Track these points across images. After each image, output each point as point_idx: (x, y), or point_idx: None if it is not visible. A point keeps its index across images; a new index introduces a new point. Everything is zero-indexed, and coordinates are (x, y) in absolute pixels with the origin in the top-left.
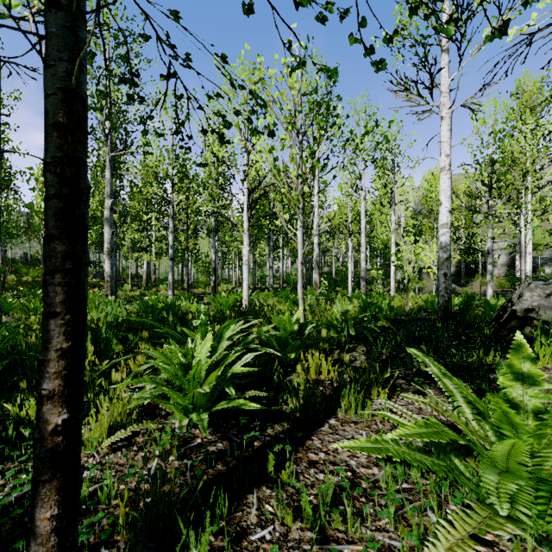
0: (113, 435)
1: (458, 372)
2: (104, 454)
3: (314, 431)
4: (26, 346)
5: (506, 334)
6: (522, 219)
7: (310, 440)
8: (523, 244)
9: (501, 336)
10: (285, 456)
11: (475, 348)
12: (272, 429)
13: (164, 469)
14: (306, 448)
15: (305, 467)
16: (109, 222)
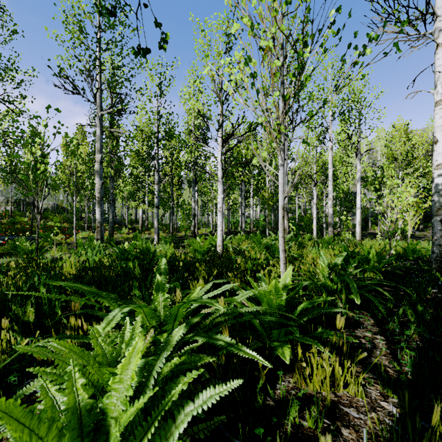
0: None
1: None
2: None
3: None
4: None
5: None
6: None
7: None
8: None
9: None
10: None
11: None
12: None
13: None
14: None
15: None
16: (99, 174)
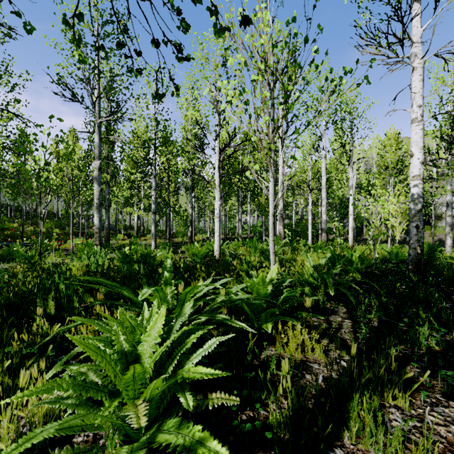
0: None
1: None
2: None
3: None
4: None
5: None
6: None
7: None
8: None
9: None
10: None
11: None
12: None
13: None
14: None
15: None
16: (98, 180)
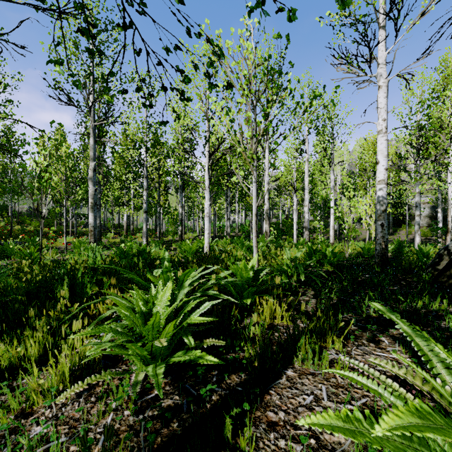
0: (73, 383)
1: (407, 318)
2: (62, 405)
3: (272, 384)
4: (10, 289)
5: (446, 280)
6: (449, 176)
7: (269, 395)
8: (449, 198)
9: (440, 282)
10: (243, 415)
11: (417, 294)
12: (230, 380)
13: (118, 427)
14: (265, 405)
15: (265, 431)
16: (93, 180)
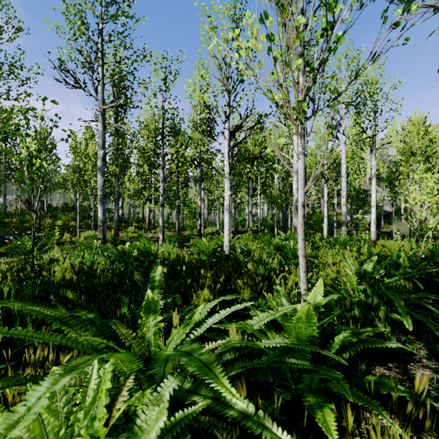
0: None
1: None
2: None
3: None
4: None
5: None
6: None
7: None
8: None
9: None
10: None
11: None
12: None
13: None
14: None
15: None
16: (102, 171)
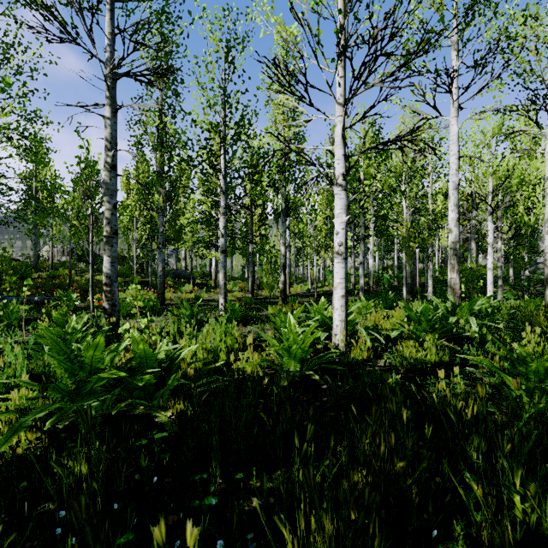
0: None
1: None
2: None
3: None
4: None
5: None
6: None
7: None
8: None
9: None
10: None
11: None
12: None
13: None
14: None
15: None
16: (109, 188)
